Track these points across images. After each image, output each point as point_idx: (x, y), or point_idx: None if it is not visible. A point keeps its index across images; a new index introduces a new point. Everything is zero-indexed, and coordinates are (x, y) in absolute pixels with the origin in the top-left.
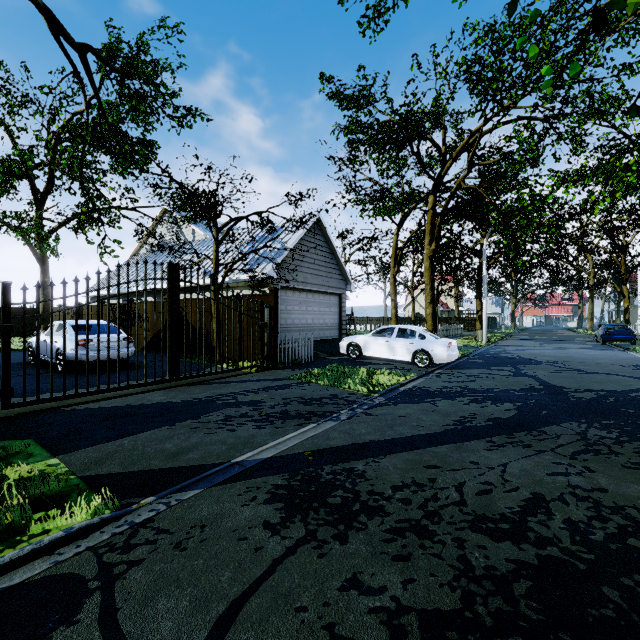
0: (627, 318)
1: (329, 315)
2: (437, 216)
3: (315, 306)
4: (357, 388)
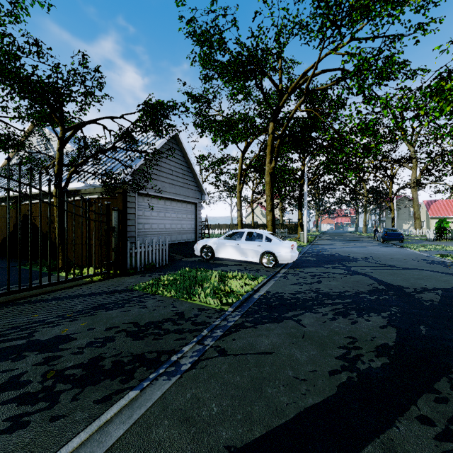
0: (393, 224)
1: (186, 221)
2: (276, 140)
3: (173, 212)
4: (208, 300)
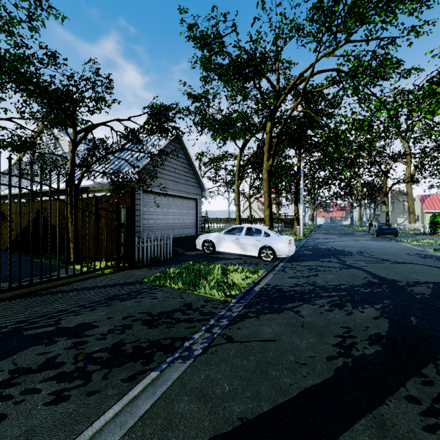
0: (387, 219)
1: (188, 216)
2: (273, 138)
3: (175, 208)
4: (213, 292)
